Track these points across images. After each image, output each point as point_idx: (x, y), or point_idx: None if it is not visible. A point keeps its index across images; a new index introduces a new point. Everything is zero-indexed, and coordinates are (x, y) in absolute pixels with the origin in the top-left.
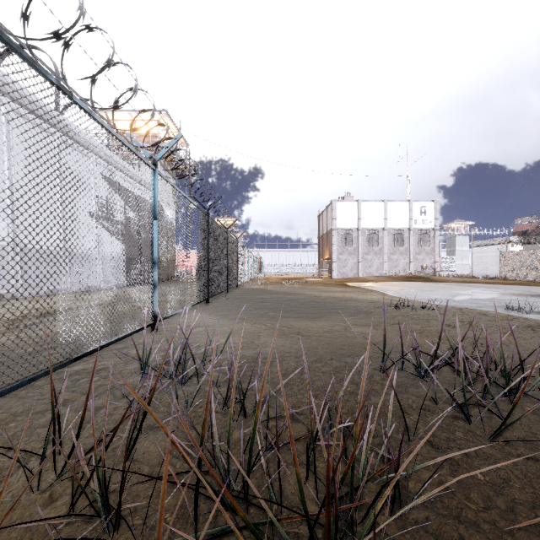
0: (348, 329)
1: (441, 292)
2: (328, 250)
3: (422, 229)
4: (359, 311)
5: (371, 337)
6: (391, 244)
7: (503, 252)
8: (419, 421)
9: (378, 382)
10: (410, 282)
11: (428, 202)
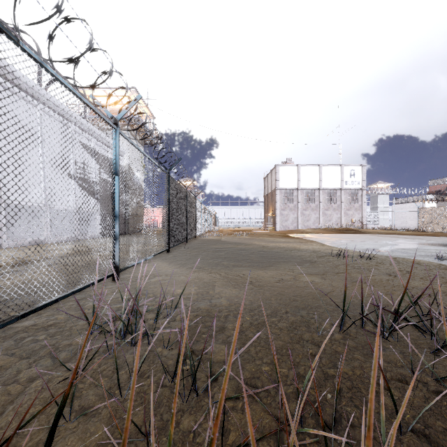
0: (297, 278)
1: (372, 242)
2: (272, 206)
3: (351, 188)
4: (304, 260)
5: (321, 287)
6: (325, 201)
7: (420, 208)
8: (401, 400)
9: (340, 342)
10: (342, 233)
11: (356, 166)
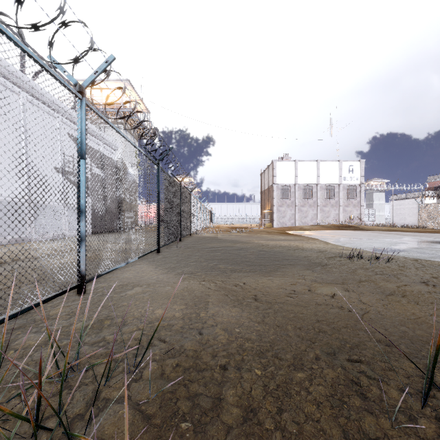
0: (312, 290)
1: (378, 240)
2: (269, 203)
3: (350, 184)
4: (312, 263)
5: (349, 306)
6: (323, 197)
7: (421, 205)
8: None
9: None
10: (342, 230)
11: (355, 161)
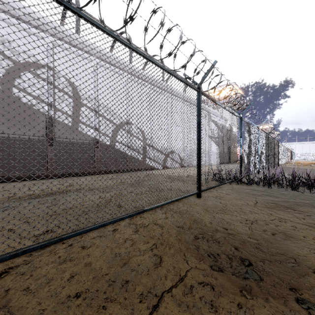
0: None
1: None
2: None
3: None
4: None
5: None
6: None
7: None
8: None
9: None
10: None
11: None
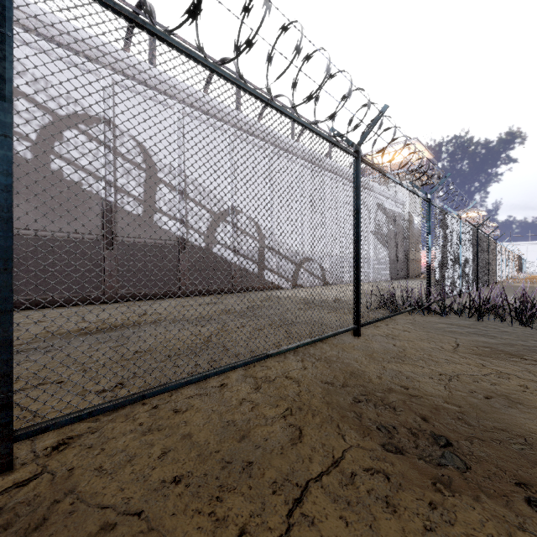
0: None
1: None
2: None
3: None
4: None
5: None
6: None
7: None
8: None
9: None
10: None
11: None
